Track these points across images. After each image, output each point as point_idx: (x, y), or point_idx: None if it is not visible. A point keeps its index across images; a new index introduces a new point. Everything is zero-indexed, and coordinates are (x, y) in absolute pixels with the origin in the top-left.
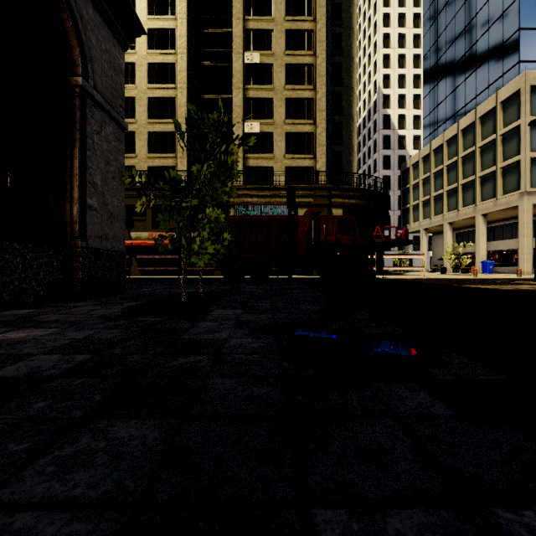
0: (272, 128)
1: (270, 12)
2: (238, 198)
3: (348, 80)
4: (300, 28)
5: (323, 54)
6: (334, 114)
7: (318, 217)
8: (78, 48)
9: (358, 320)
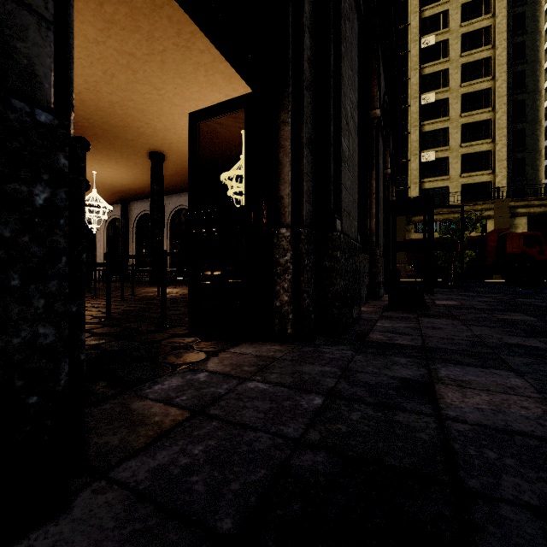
0: (447, 153)
1: (445, 53)
2: (418, 217)
3: (534, 85)
4: (476, 58)
5: (503, 75)
6: (515, 122)
7: (504, 234)
8: (394, 186)
9: (540, 291)
